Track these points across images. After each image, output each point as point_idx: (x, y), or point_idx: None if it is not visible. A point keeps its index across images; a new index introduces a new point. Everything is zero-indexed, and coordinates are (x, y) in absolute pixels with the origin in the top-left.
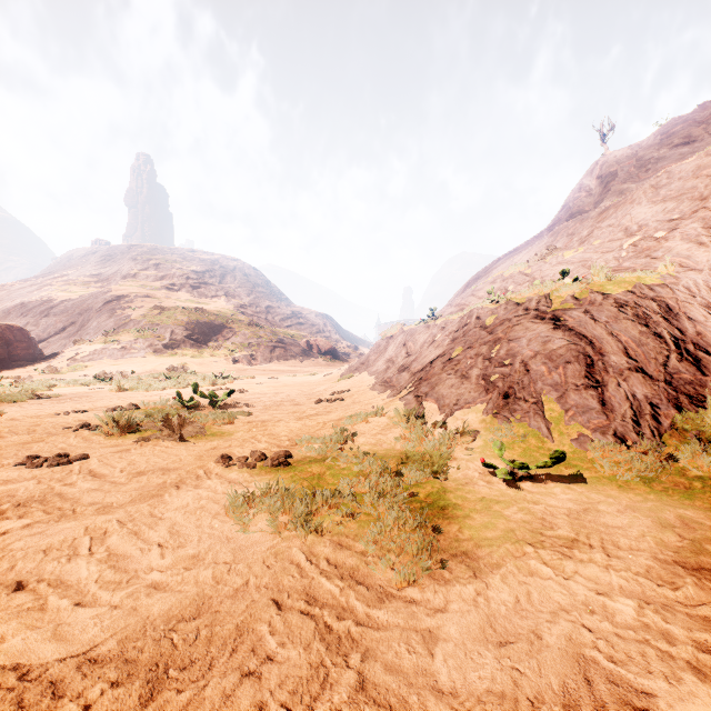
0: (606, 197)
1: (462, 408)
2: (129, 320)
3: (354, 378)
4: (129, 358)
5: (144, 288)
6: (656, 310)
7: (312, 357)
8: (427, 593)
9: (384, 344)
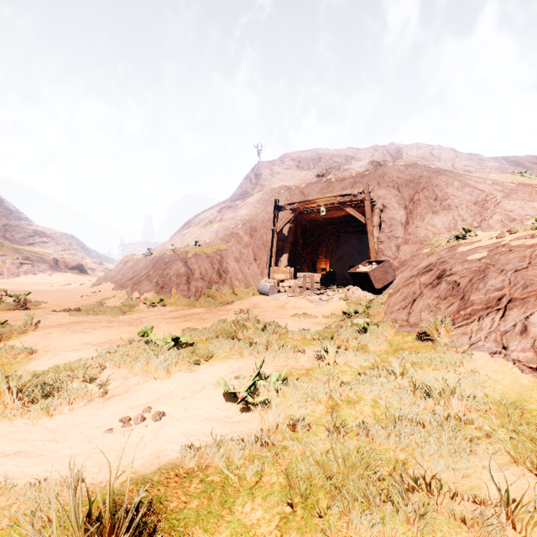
0: (256, 187)
1: (147, 292)
2: None
3: (103, 285)
4: None
5: None
6: (218, 259)
7: (60, 271)
8: (121, 316)
9: (122, 266)
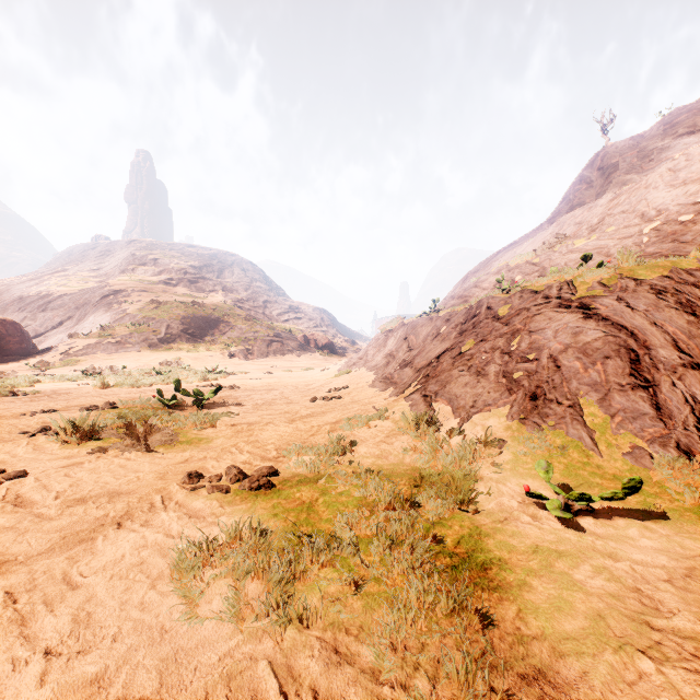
0: (608, 188)
1: (481, 411)
2: (125, 314)
3: (352, 373)
4: (123, 352)
5: (142, 282)
6: None
7: (309, 351)
8: None
9: (384, 338)
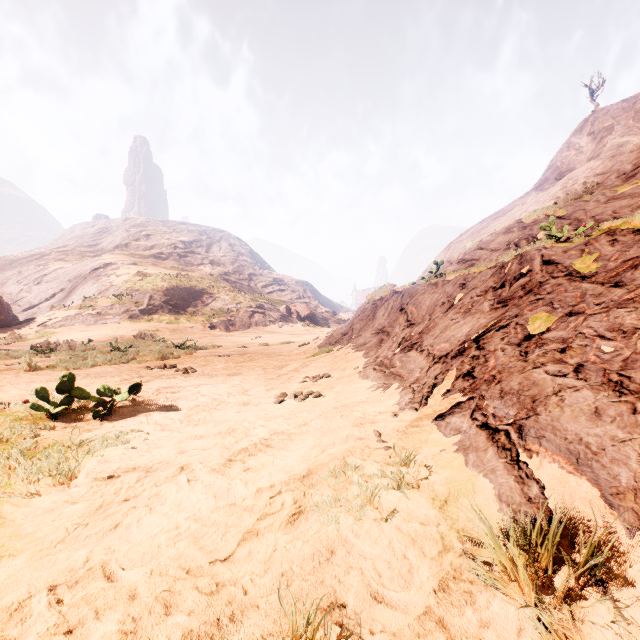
0: (601, 152)
1: None
2: (110, 286)
3: (335, 353)
4: (102, 324)
5: (133, 256)
6: None
7: (291, 322)
8: None
9: (371, 309)
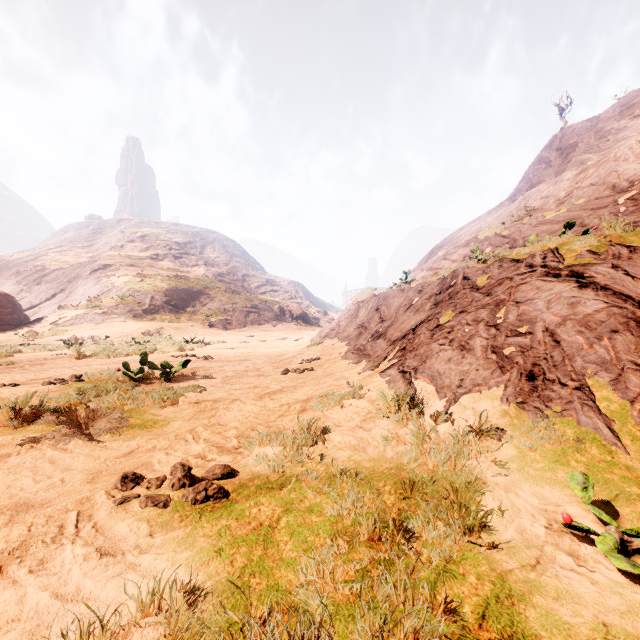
0: (566, 167)
1: (470, 392)
2: (112, 287)
3: (325, 344)
4: (109, 322)
5: (130, 258)
6: None
7: (284, 321)
8: None
9: (355, 309)
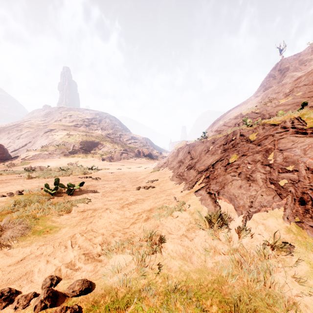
0: (284, 79)
1: (259, 211)
2: (54, 140)
3: (160, 171)
4: (51, 158)
5: (64, 126)
6: None
7: (140, 157)
8: None
9: (176, 152)
